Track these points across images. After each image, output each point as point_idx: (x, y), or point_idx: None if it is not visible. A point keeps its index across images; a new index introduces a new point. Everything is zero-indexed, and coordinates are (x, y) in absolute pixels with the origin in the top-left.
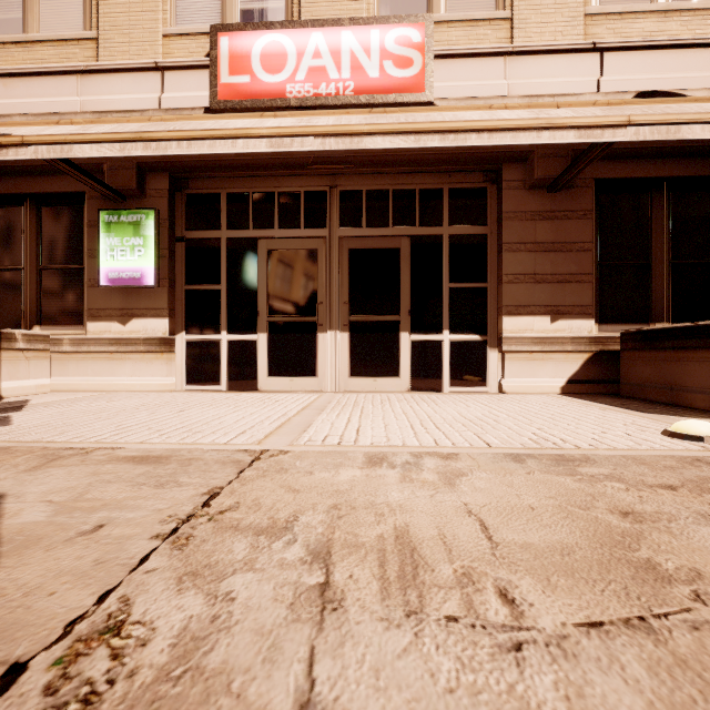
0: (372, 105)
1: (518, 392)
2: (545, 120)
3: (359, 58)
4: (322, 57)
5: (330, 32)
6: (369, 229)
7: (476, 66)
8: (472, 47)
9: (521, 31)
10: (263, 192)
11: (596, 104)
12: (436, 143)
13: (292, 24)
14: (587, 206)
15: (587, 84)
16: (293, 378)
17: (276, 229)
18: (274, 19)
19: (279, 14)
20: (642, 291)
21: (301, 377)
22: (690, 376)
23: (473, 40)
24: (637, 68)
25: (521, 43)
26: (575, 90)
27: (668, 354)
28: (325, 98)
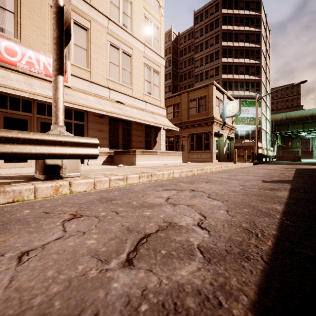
0: (51, 81)
1: (92, 165)
2: (100, 109)
3: (47, 65)
4: (32, 59)
5: (35, 53)
6: (48, 116)
7: (82, 81)
8: (81, 76)
9: (93, 76)
10: (2, 94)
11: (109, 101)
12: (77, 107)
13: (19, 43)
14: (107, 122)
15: (107, 95)
16: (17, 163)
17: (8, 109)
18: (8, 34)
19: (11, 34)
20: (117, 142)
21: (20, 163)
22: (123, 159)
23: (81, 73)
24: (116, 95)
25: (93, 80)
26: (105, 96)
27: (120, 155)
28: (34, 73)
